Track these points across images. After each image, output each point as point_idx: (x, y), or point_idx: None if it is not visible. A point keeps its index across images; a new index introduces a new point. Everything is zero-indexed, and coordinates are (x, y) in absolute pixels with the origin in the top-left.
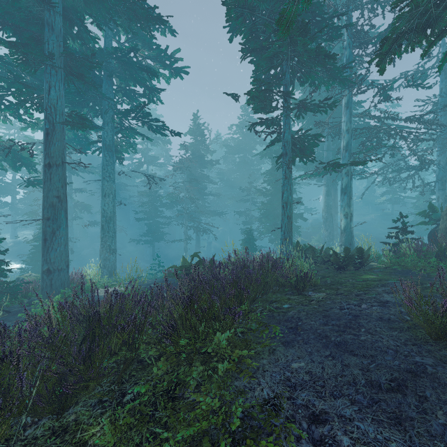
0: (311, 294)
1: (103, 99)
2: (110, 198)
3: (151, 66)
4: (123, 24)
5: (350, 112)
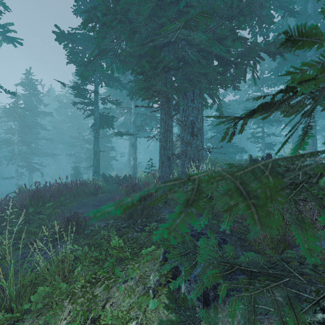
0: (100, 195)
1: None
2: None
3: None
4: None
5: (135, 104)
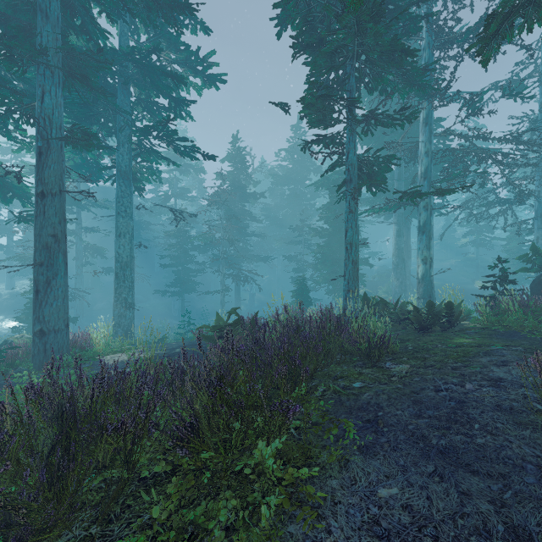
0: (390, 366)
1: (117, 113)
2: (127, 239)
3: (179, 72)
4: (140, 14)
5: (429, 130)
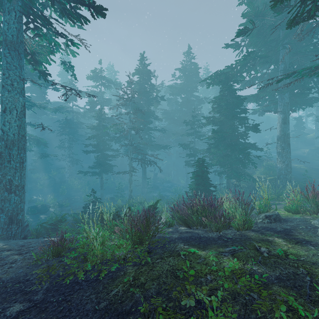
0: None
1: None
2: (13, 115)
3: None
4: None
5: None
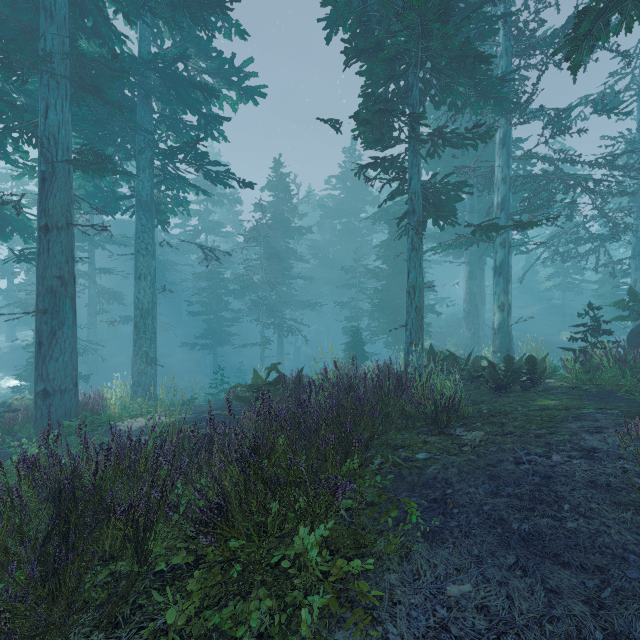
0: (461, 433)
1: (137, 132)
2: (148, 281)
3: (210, 84)
4: (163, 14)
5: (507, 152)
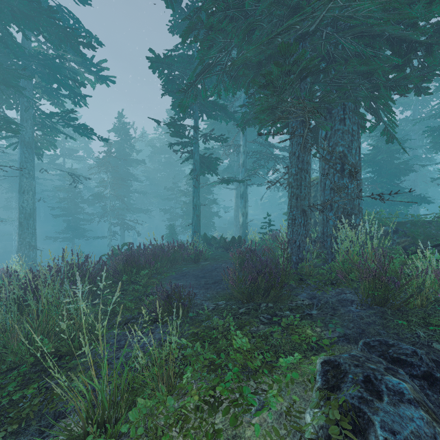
0: (202, 262)
1: (22, 96)
2: (30, 195)
3: (76, 69)
4: (53, 42)
5: (245, 139)
